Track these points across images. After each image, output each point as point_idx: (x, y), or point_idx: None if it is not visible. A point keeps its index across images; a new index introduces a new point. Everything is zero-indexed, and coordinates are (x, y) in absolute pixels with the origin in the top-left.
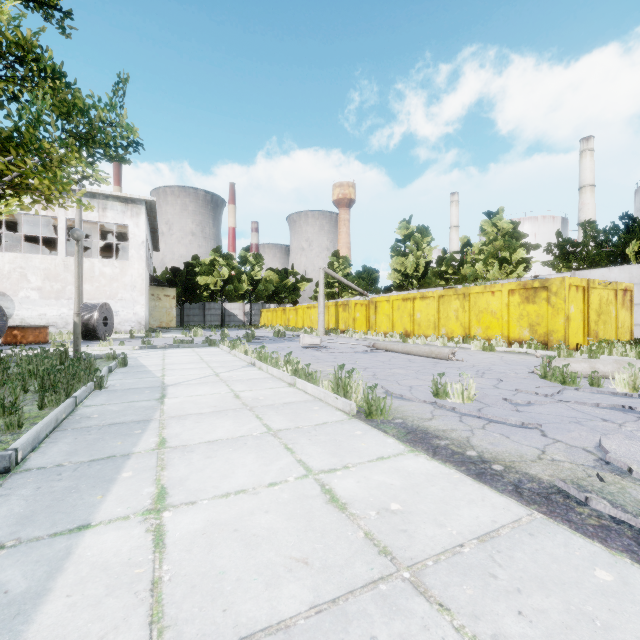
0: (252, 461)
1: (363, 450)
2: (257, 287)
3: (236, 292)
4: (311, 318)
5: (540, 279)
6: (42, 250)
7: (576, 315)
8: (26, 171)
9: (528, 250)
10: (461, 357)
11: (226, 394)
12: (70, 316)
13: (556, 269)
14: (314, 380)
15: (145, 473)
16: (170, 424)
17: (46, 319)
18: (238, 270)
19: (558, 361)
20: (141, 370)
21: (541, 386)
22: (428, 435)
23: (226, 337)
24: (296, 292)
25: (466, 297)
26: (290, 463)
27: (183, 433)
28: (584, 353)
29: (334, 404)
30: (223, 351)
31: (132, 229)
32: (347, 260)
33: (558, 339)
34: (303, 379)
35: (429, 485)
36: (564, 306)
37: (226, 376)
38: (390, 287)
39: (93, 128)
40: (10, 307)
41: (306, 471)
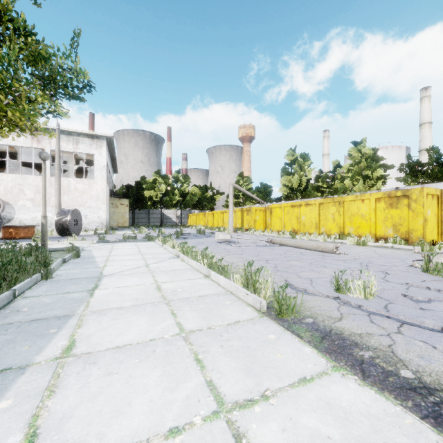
0: (155, 382)
1: (280, 365)
2: (185, 198)
3: (171, 202)
4: (223, 220)
5: (402, 189)
6: (37, 173)
7: (432, 217)
8: (0, 105)
9: (385, 169)
10: (342, 251)
11: (150, 285)
12: (53, 219)
13: (406, 183)
14: (226, 273)
15: (26, 402)
16: (88, 321)
17: (37, 221)
18: (172, 186)
19: (436, 257)
20: (89, 261)
21: (427, 280)
22: (346, 342)
23: (162, 234)
24: (213, 202)
25: (341, 204)
26: (198, 387)
27: (95, 334)
28: (442, 248)
29: (244, 299)
30: (157, 245)
31: (97, 157)
32: (249, 179)
33: (417, 236)
34: (216, 271)
35: (380, 441)
36: (423, 210)
37: (154, 267)
38: (280, 198)
39: (53, 72)
40: (12, 212)
41: (217, 404)
